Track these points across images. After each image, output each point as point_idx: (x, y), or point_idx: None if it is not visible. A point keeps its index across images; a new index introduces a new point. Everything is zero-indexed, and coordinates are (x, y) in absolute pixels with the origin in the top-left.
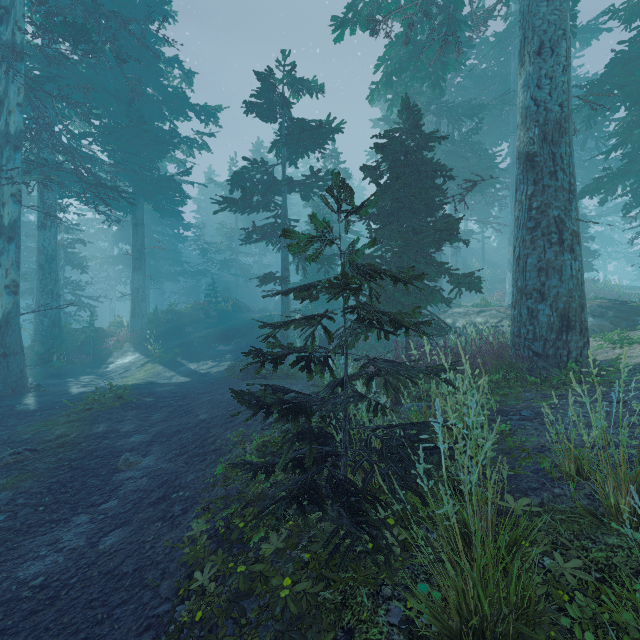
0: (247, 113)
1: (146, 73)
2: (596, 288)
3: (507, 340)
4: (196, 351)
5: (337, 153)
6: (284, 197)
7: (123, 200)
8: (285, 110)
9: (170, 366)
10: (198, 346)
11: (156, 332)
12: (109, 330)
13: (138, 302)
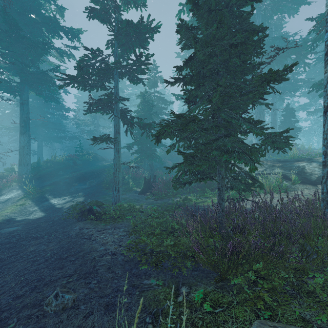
0: (89, 17)
1: (28, 2)
2: (298, 148)
3: (276, 185)
4: (61, 188)
5: (156, 67)
6: (116, 79)
7: (12, 86)
8: (118, 18)
9: (37, 201)
10: (63, 185)
11: (38, 175)
12: (3, 174)
13: (24, 155)
